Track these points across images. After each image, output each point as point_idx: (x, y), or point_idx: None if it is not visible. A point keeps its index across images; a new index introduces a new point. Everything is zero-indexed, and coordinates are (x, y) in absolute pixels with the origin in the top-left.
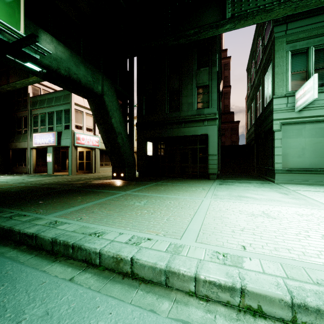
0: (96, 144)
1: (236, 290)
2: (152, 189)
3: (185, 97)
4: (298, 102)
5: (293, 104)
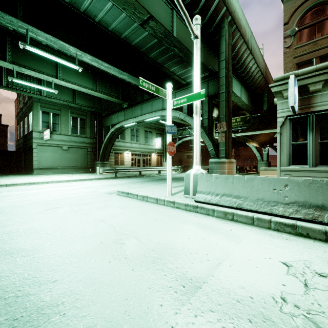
0: None
1: (15, 184)
2: None
3: None
4: (45, 137)
5: (43, 136)
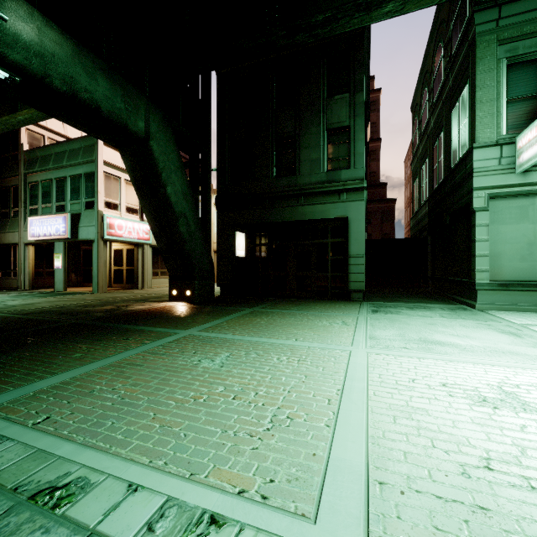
0: (146, 237)
1: None
2: (243, 324)
3: (305, 150)
4: (525, 154)
5: (512, 158)
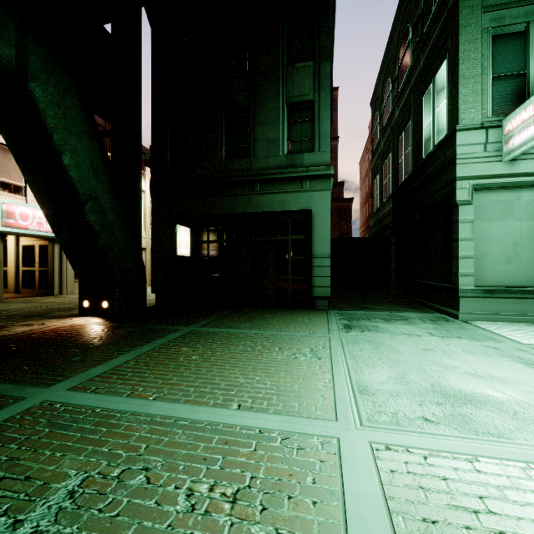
0: None
1: None
2: (160, 363)
3: (261, 127)
4: (516, 138)
5: (498, 144)
